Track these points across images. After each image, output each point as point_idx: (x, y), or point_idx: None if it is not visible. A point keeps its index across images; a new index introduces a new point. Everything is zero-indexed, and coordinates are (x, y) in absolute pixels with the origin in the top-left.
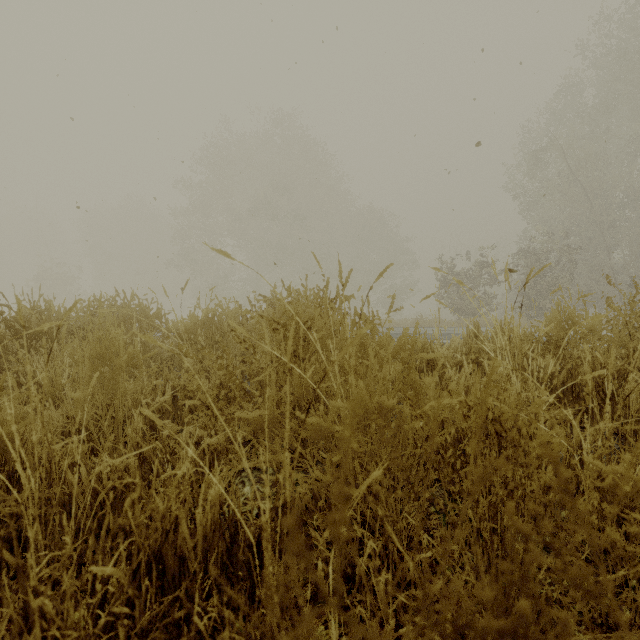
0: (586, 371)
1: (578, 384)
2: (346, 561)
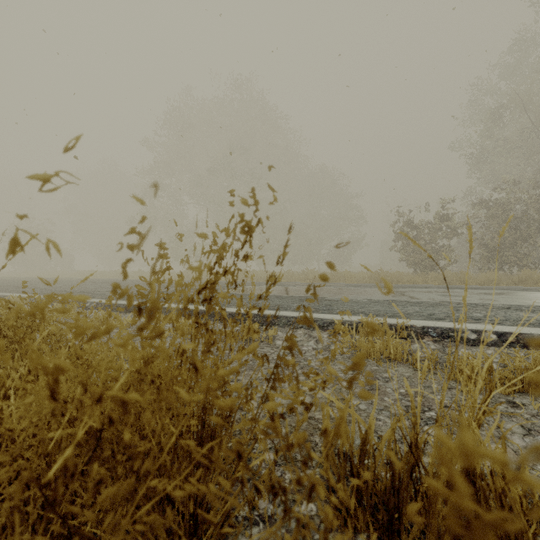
0: None
1: None
2: None
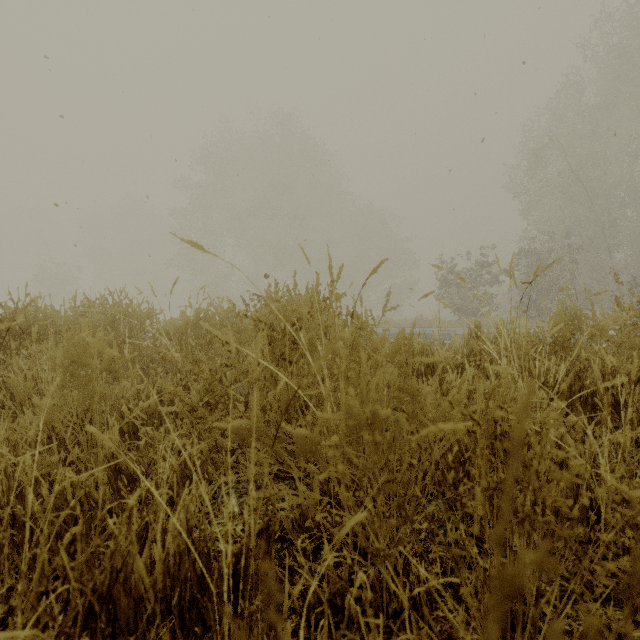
0: (596, 374)
1: (586, 388)
2: (335, 590)
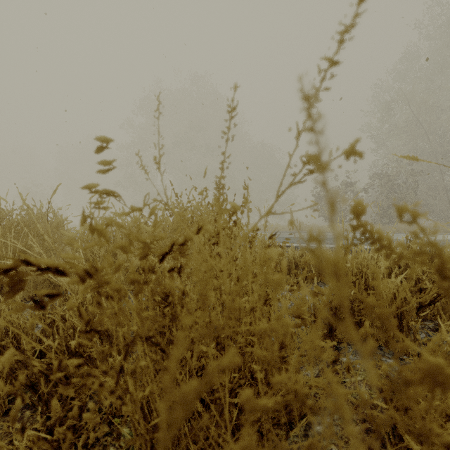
0: None
1: None
2: None
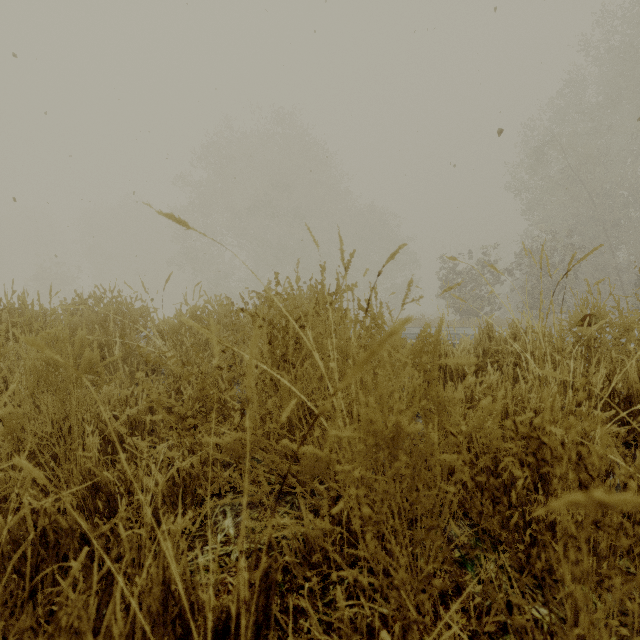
0: (632, 378)
1: (618, 392)
2: None
